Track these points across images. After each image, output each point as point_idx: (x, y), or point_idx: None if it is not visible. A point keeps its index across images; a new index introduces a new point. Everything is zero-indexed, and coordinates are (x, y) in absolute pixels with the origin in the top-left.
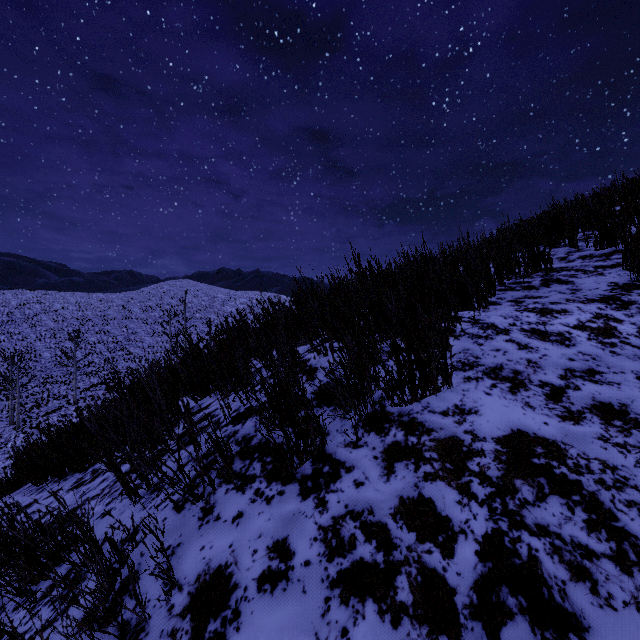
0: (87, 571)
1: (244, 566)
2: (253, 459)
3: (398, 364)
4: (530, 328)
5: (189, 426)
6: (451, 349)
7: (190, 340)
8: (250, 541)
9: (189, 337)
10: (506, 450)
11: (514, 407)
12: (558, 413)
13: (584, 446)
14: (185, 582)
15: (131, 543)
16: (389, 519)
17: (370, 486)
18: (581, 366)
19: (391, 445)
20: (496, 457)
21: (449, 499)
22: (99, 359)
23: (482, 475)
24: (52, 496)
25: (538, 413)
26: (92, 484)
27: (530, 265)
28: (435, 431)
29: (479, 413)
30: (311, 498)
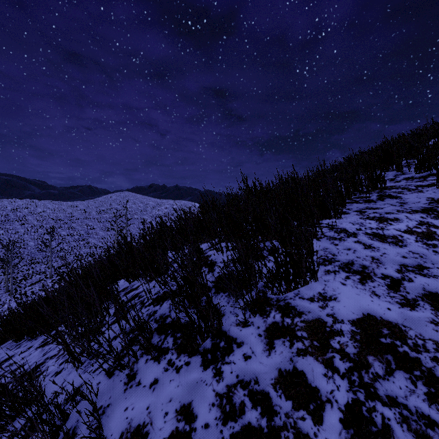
0: (34, 431)
1: (157, 426)
2: (167, 334)
3: (277, 264)
4: (372, 232)
5: (116, 313)
6: (317, 253)
7: (125, 239)
8: (163, 404)
9: (124, 237)
10: (360, 331)
11: (364, 295)
12: (398, 300)
13: (420, 328)
14: (111, 438)
15: (72, 403)
16: (271, 388)
17: (256, 359)
18: (412, 262)
19: (271, 325)
20: (352, 336)
21: (317, 372)
22: (68, 246)
23: (342, 352)
24: (25, 352)
25: (382, 300)
26: (53, 345)
27: (370, 185)
28: (304, 314)
29: (337, 300)
30: (210, 368)
